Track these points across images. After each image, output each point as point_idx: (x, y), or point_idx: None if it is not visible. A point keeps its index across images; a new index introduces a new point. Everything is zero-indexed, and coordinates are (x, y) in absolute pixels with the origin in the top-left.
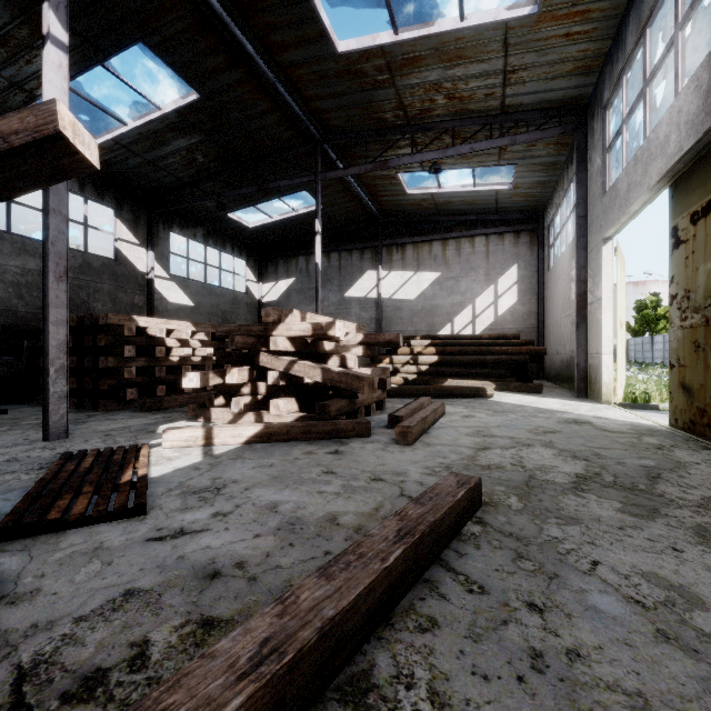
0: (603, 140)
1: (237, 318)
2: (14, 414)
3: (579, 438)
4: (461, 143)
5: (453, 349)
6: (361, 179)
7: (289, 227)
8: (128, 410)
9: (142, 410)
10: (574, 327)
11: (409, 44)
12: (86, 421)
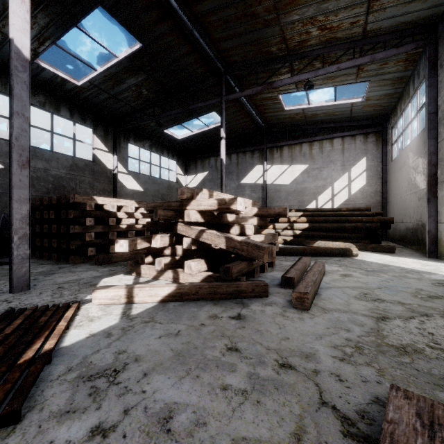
0: None
1: (170, 198)
2: None
3: None
4: (329, 65)
5: (320, 218)
6: (252, 101)
7: (204, 138)
8: (88, 263)
9: (97, 264)
10: (422, 201)
11: None
12: (54, 273)
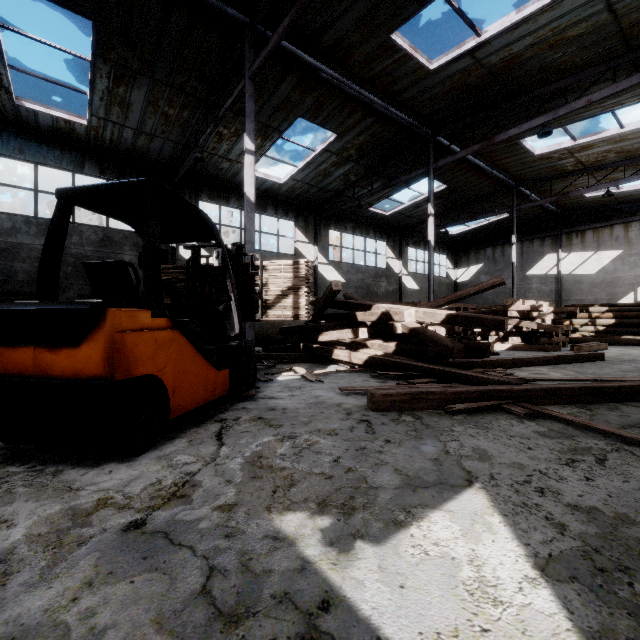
0: None
1: (441, 294)
2: None
3: None
4: (631, 175)
5: (630, 314)
6: (544, 195)
7: (480, 230)
8: None
9: None
10: None
11: (584, 143)
12: None
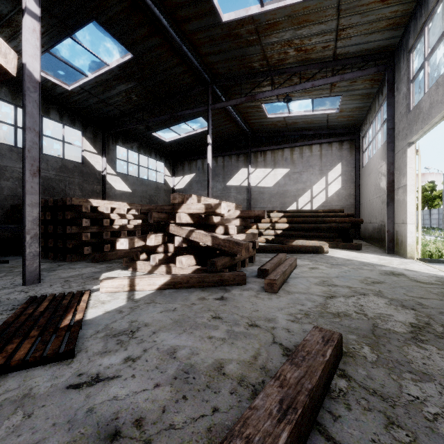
0: (408, 74)
1: (158, 199)
2: (13, 264)
3: (400, 288)
4: (305, 81)
5: (299, 219)
6: (237, 108)
7: (191, 141)
8: (85, 261)
9: (94, 261)
10: (384, 204)
11: (271, 13)
12: (55, 269)
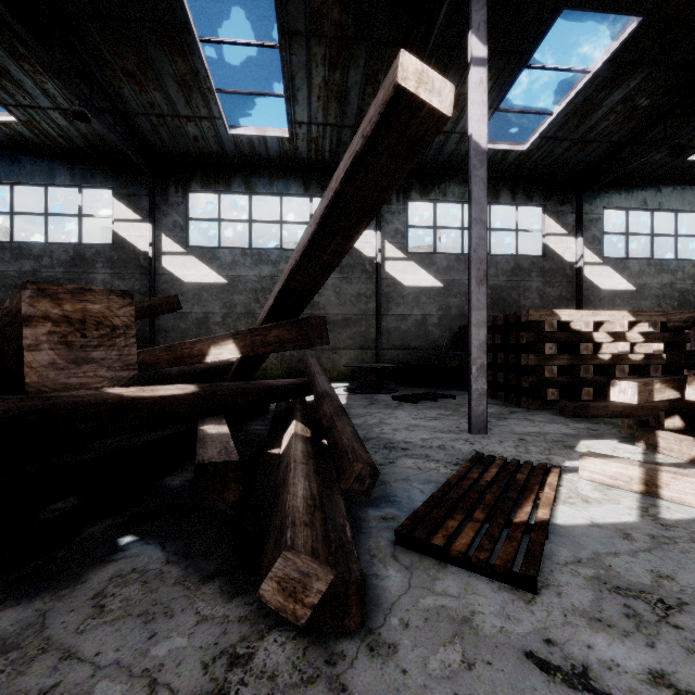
0: None
1: None
2: (459, 400)
3: None
4: None
5: None
6: None
7: None
8: (548, 411)
9: (563, 414)
10: None
11: None
12: (506, 417)
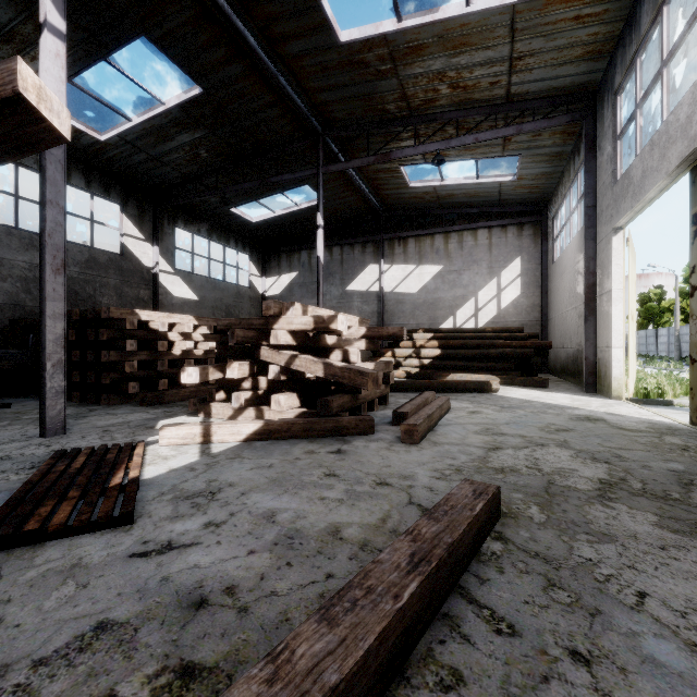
0: (614, 127)
1: (240, 312)
2: (18, 408)
3: (595, 437)
4: (465, 134)
5: (456, 342)
6: (363, 172)
7: (291, 221)
8: (130, 404)
9: (144, 404)
10: (582, 320)
11: (412, 32)
12: (86, 416)
